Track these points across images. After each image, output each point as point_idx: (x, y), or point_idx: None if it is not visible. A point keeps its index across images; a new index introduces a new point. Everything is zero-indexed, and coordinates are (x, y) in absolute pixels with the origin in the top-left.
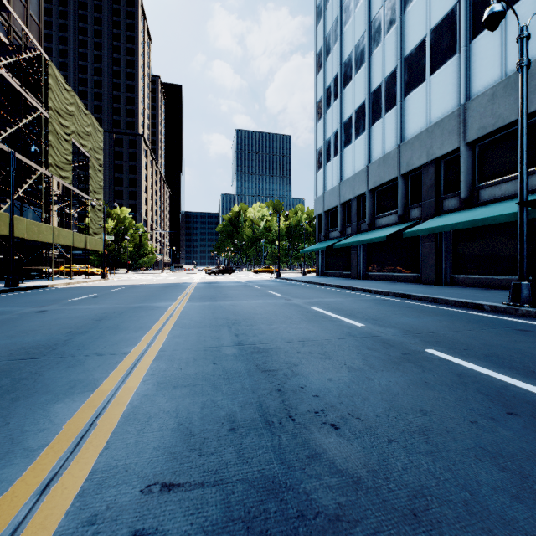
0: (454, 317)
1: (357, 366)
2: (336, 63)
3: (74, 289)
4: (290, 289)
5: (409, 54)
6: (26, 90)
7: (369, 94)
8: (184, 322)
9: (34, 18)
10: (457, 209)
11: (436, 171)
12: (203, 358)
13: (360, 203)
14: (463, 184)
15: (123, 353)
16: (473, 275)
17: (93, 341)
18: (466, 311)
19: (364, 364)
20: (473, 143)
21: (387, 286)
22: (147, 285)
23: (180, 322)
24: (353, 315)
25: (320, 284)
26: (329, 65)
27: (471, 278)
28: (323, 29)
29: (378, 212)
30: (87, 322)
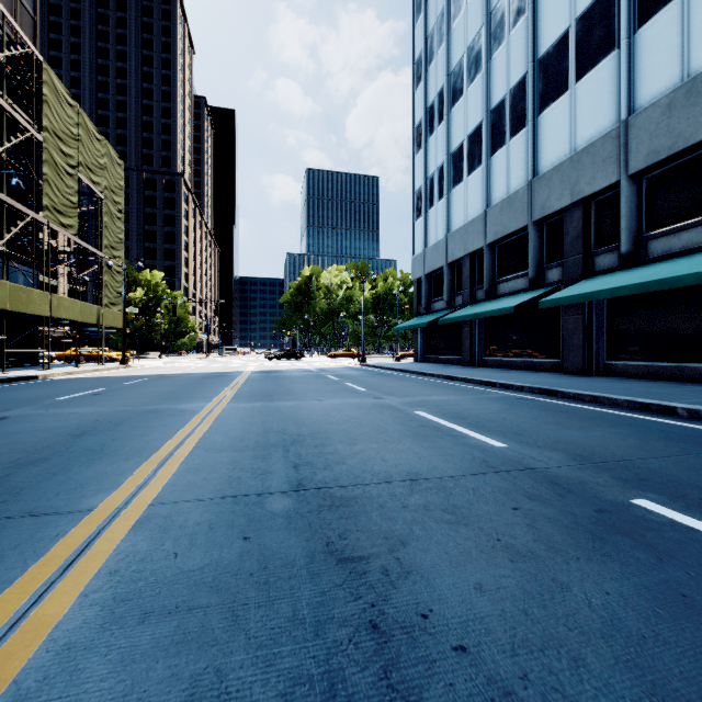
0: (640, 429)
1: (523, 545)
2: (441, 72)
3: (74, 381)
4: (380, 381)
5: (545, 54)
6: (14, 106)
7: (488, 112)
8: (214, 440)
9: (27, 7)
10: (615, 269)
11: (584, 216)
12: (227, 524)
13: (475, 262)
14: (624, 233)
15: (81, 511)
16: (638, 362)
17: (43, 480)
18: (653, 418)
19: (536, 540)
20: (639, 175)
21: (516, 376)
22: (181, 375)
23: (207, 440)
24: (480, 425)
25: (421, 373)
26: (432, 76)
27: (636, 366)
28: (424, 28)
29: (500, 274)
30: (57, 440)
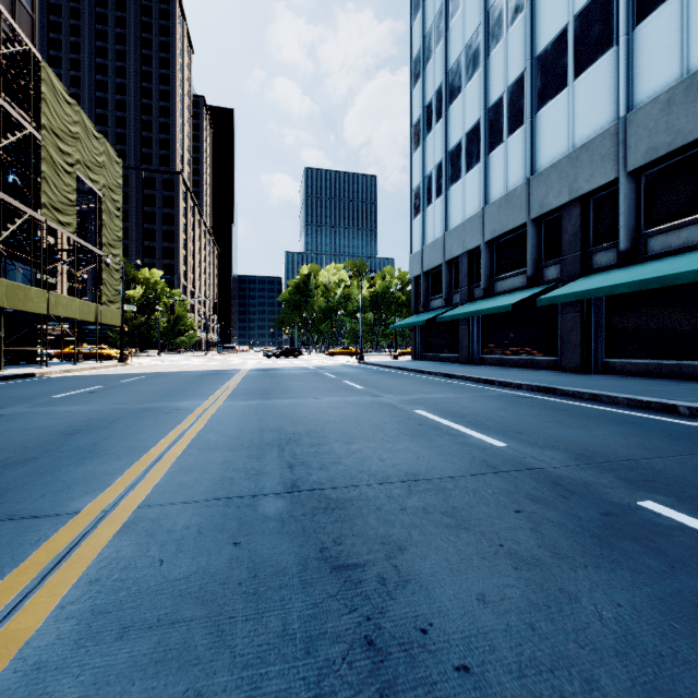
0: (642, 428)
1: (527, 551)
2: (439, 70)
3: (71, 379)
4: (377, 379)
5: (543, 51)
6: (12, 104)
7: (486, 110)
8: (208, 439)
9: (25, 6)
10: (614, 266)
11: (583, 213)
12: (217, 528)
13: (473, 260)
14: (623, 230)
15: (66, 514)
16: (637, 360)
17: (30, 481)
18: (654, 417)
19: (540, 545)
20: (638, 172)
21: (514, 374)
22: (178, 372)
23: (201, 439)
24: (480, 423)
25: (419, 371)
26: (430, 74)
27: (634, 363)
28: (422, 26)
29: (497, 272)
30: (48, 439)
